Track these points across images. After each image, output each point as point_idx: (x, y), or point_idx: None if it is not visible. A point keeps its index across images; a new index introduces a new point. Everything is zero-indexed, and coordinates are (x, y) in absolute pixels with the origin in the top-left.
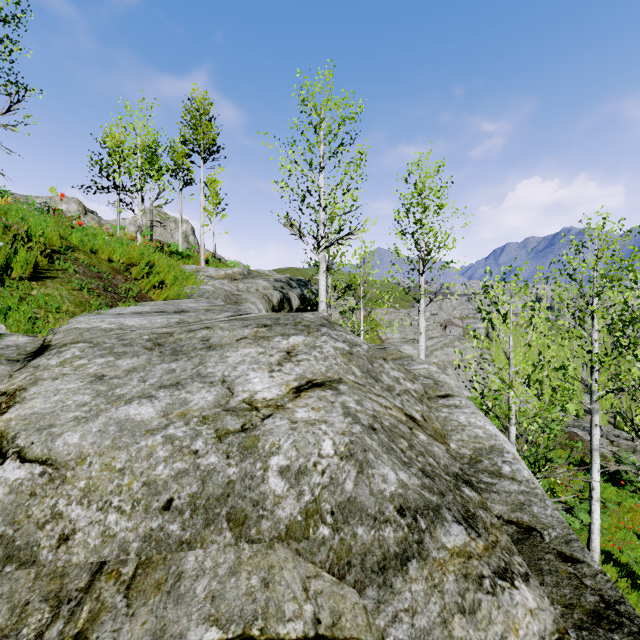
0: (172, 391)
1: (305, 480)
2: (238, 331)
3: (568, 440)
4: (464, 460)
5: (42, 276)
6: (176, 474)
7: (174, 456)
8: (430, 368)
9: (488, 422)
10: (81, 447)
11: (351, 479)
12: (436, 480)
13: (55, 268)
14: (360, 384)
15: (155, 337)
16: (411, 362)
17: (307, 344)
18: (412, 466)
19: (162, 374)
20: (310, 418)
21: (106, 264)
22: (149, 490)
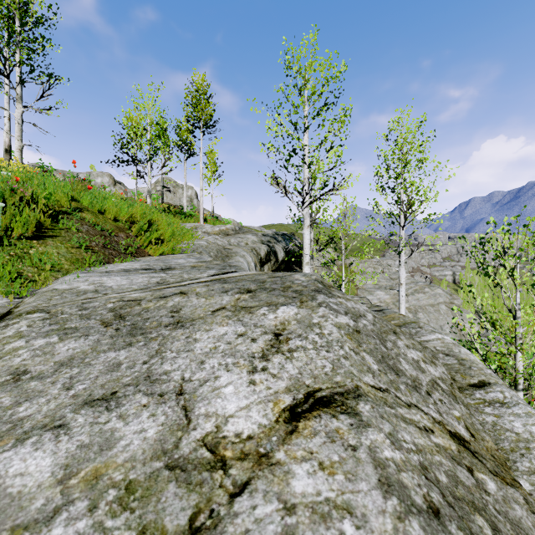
0: (97, 413)
1: None
2: (216, 298)
3: None
4: None
5: (44, 235)
6: None
7: None
8: (445, 339)
9: None
10: None
11: None
12: None
13: (59, 227)
14: (382, 389)
15: (120, 305)
16: (419, 330)
17: (301, 320)
18: None
19: (100, 373)
20: (319, 496)
21: (111, 223)
22: None
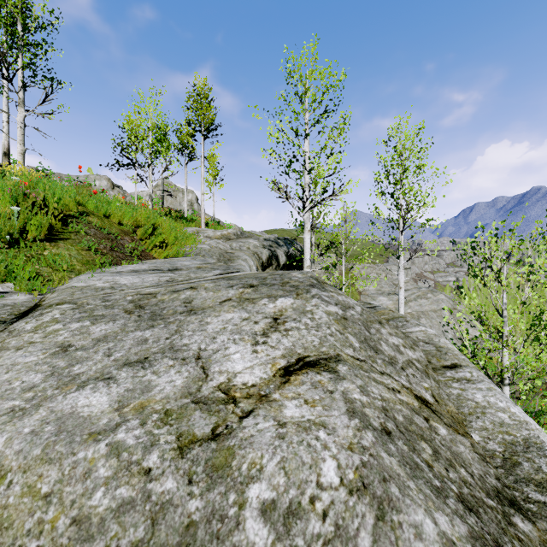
0: (136, 370)
1: (298, 527)
2: (222, 292)
3: (546, 391)
4: (496, 461)
5: (56, 238)
6: (118, 507)
7: (118, 477)
8: (428, 331)
9: (510, 401)
10: (3, 457)
11: (367, 530)
12: (481, 514)
13: (69, 230)
14: (360, 360)
15: (138, 298)
16: (405, 323)
17: (296, 308)
18: (447, 494)
19: (132, 345)
20: (303, 418)
21: (116, 227)
22: (78, 532)
